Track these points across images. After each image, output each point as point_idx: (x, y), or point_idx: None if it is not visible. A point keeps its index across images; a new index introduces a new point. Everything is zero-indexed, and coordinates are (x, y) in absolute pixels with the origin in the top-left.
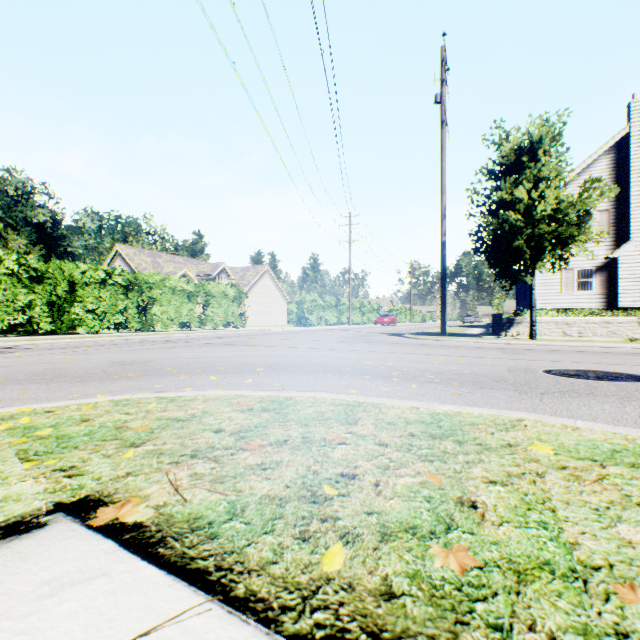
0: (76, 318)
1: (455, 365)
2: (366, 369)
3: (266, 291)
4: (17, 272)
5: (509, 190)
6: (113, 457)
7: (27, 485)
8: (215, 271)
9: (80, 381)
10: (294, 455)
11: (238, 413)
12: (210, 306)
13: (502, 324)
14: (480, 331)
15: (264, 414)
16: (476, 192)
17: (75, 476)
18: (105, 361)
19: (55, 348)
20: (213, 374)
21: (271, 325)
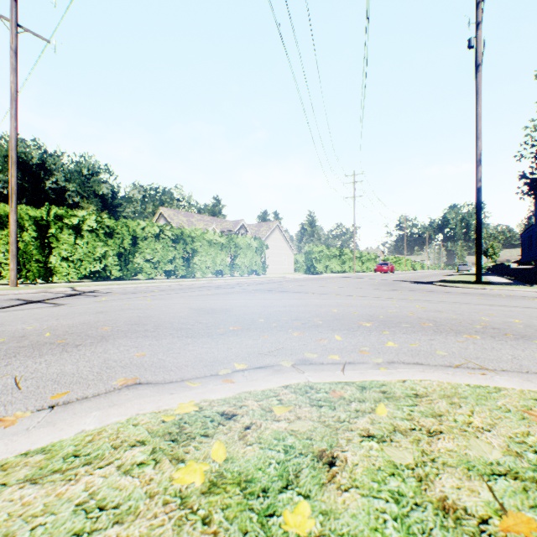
0: (137, 266)
1: None
2: (505, 328)
3: (276, 243)
4: (95, 229)
5: None
6: None
7: None
8: (236, 227)
9: (187, 336)
10: None
11: None
12: (238, 256)
13: None
14: (505, 279)
15: None
16: (536, 129)
17: None
18: (185, 308)
19: (129, 292)
20: (323, 330)
21: (280, 273)
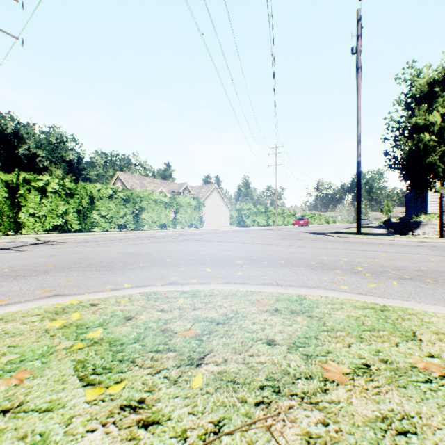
0: (94, 221)
1: (404, 261)
2: (329, 264)
3: (215, 202)
4: (58, 190)
5: (422, 116)
6: (180, 384)
7: (96, 443)
8: (181, 189)
9: (107, 270)
10: (411, 400)
11: (269, 315)
12: (179, 213)
13: (409, 225)
14: (384, 231)
15: (297, 318)
16: (392, 119)
17: (151, 425)
18: (119, 252)
19: (83, 242)
20: (205, 266)
21: (218, 226)
